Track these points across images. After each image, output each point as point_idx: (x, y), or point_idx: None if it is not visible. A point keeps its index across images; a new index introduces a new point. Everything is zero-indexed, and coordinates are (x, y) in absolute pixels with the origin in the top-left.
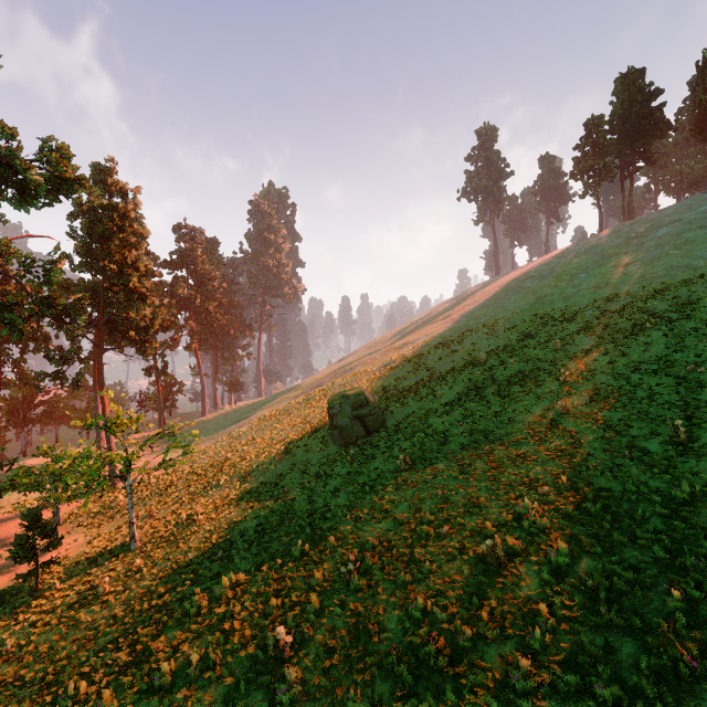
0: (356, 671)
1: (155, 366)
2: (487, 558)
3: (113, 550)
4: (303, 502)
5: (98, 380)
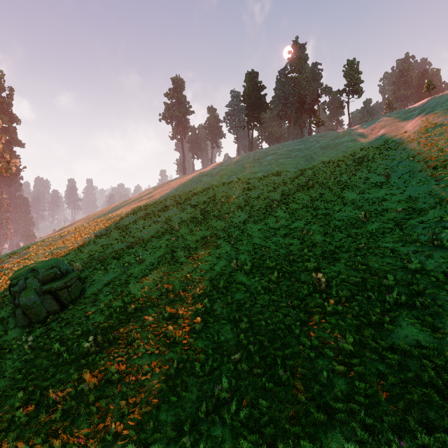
0: None
1: None
2: None
3: None
4: None
5: None
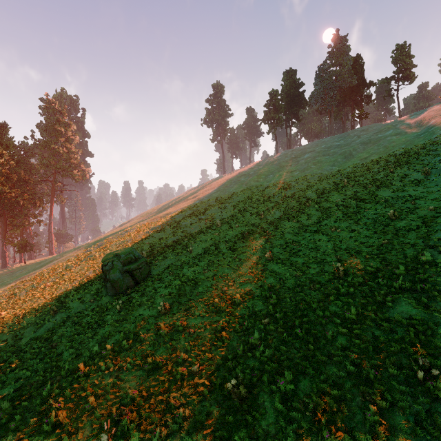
0: None
1: None
2: (232, 395)
3: None
4: (70, 356)
5: None
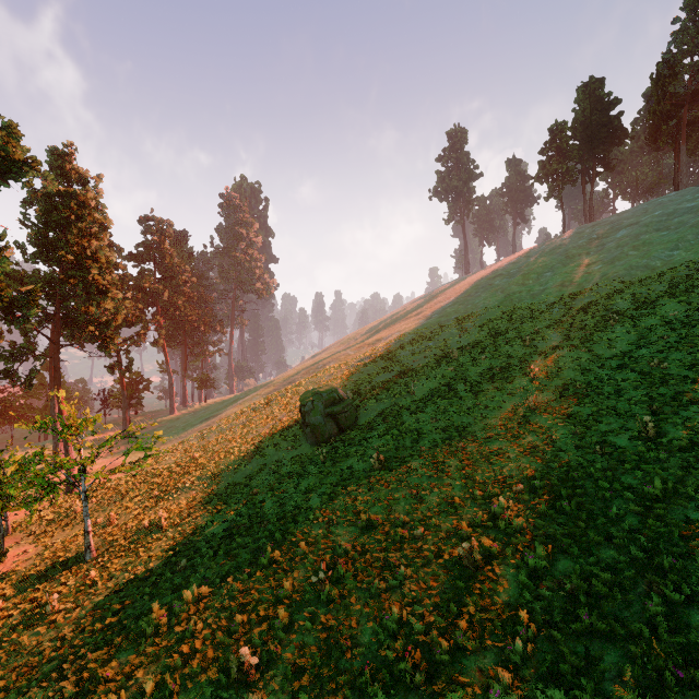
0: (327, 692)
1: (118, 362)
2: (464, 562)
3: (66, 562)
4: (273, 504)
5: (54, 378)
